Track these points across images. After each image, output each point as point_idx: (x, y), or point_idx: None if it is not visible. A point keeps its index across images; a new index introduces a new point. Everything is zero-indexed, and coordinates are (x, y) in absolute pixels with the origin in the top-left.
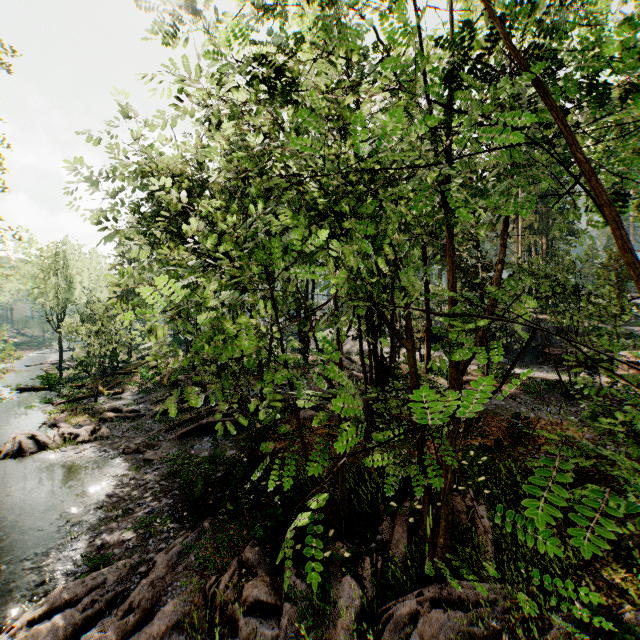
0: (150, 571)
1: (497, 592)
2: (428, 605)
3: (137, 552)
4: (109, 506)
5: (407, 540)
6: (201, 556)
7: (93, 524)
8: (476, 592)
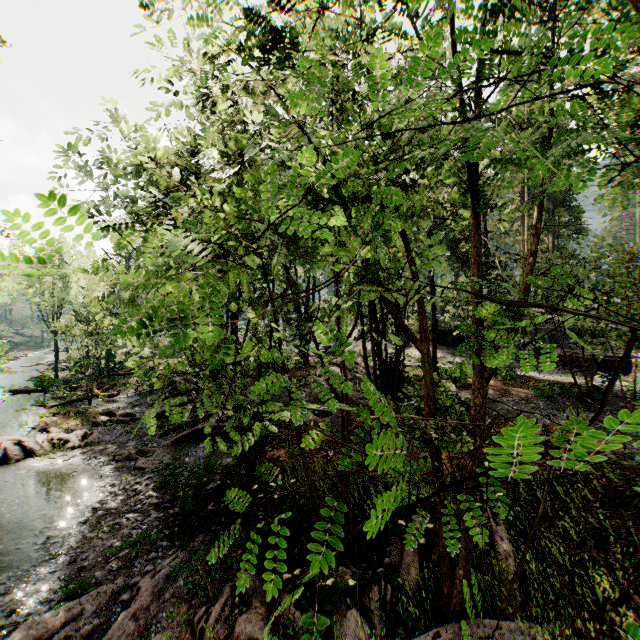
0: (133, 599)
1: (524, 631)
2: None
3: (121, 575)
4: (94, 520)
5: (419, 564)
6: (190, 581)
7: (75, 542)
8: (501, 632)
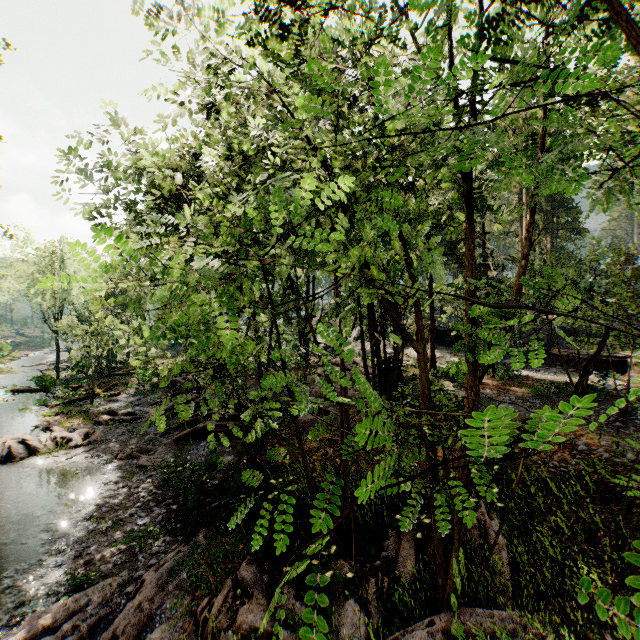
0: (138, 591)
1: (515, 620)
2: (440, 636)
3: (125, 569)
4: (98, 517)
5: (415, 558)
6: (193, 574)
7: (80, 537)
8: (493, 620)
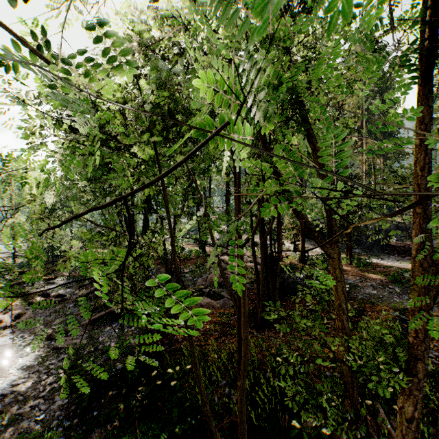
0: None
1: None
2: None
3: None
4: None
5: None
6: None
7: None
8: None
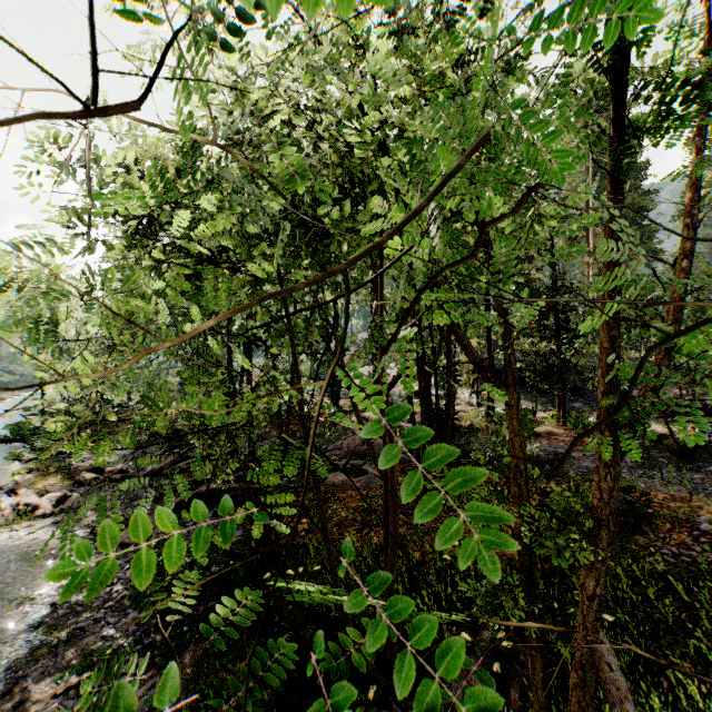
0: None
1: None
2: None
3: None
4: (51, 624)
5: None
6: None
7: (19, 658)
8: None
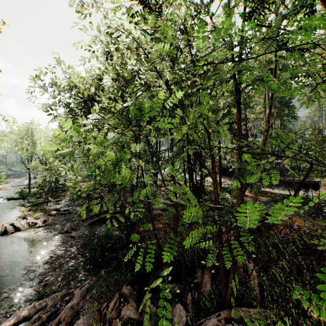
0: (71, 299)
1: (261, 313)
2: (223, 321)
3: (64, 288)
4: (51, 262)
5: (211, 282)
6: (99, 291)
7: (42, 272)
8: (250, 313)
